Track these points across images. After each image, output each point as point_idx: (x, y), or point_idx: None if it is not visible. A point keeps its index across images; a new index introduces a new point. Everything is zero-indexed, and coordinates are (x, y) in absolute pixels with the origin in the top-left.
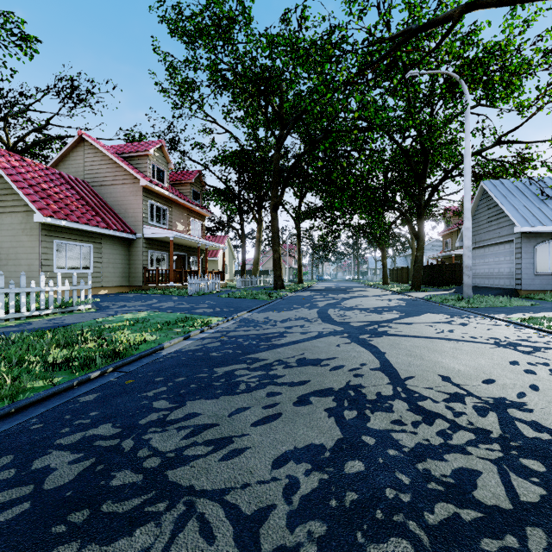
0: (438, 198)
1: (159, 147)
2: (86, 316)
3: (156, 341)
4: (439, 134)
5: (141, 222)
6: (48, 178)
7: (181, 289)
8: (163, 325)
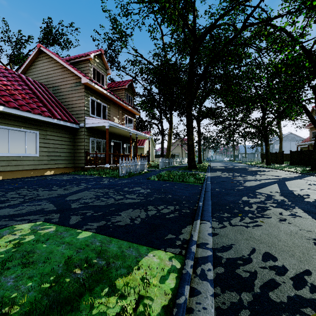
0: None
1: (99, 56)
2: None
3: None
4: None
5: (83, 114)
6: (3, 75)
7: (115, 169)
8: None
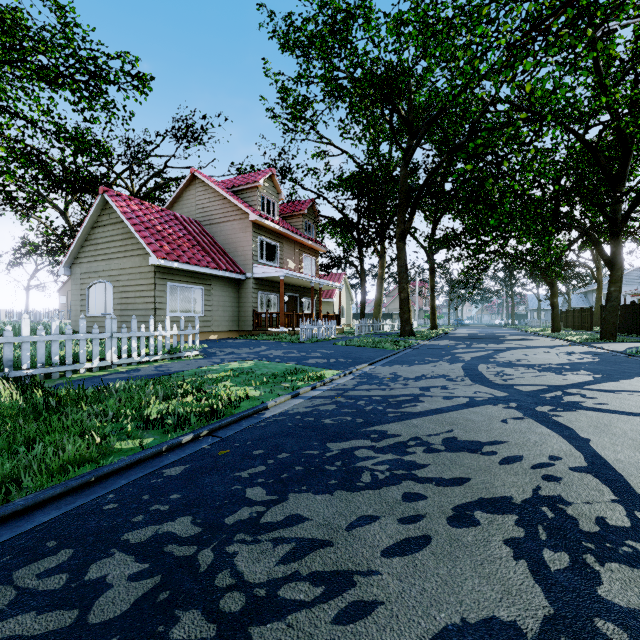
0: None
1: (270, 177)
2: (192, 363)
3: (260, 397)
4: None
5: (250, 261)
6: (163, 220)
7: (292, 335)
8: (269, 378)
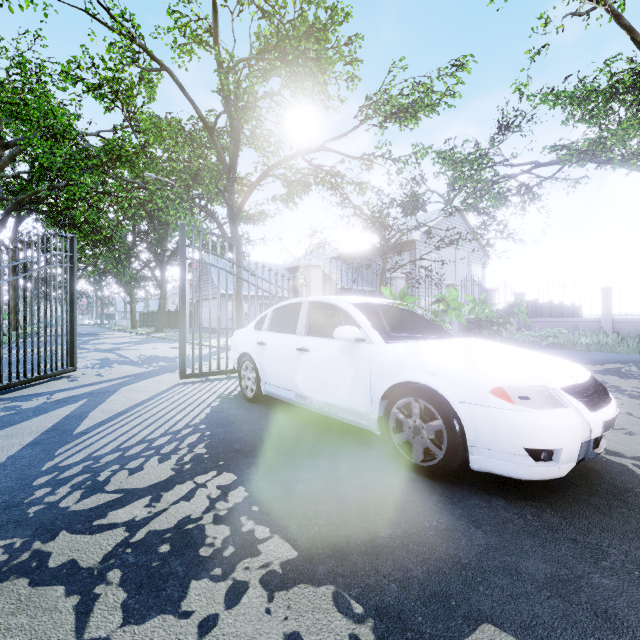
0: None
1: None
2: None
3: None
4: None
5: None
6: None
7: None
8: None
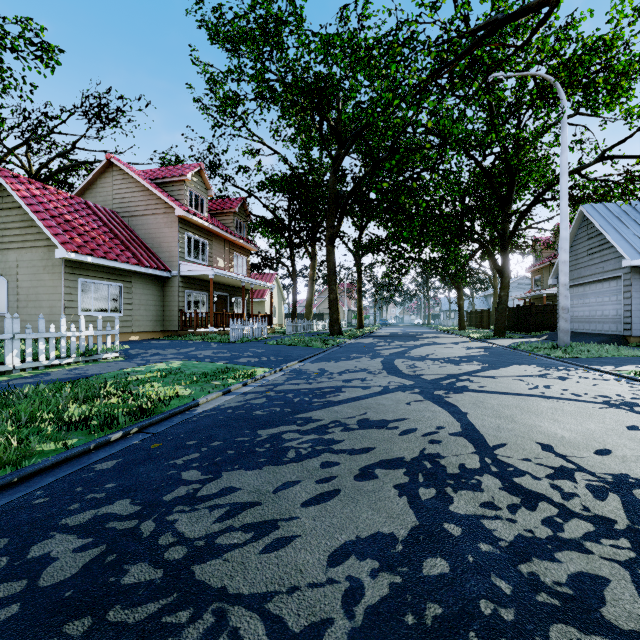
0: (526, 227)
1: (198, 172)
2: (112, 365)
3: (191, 395)
4: (528, 150)
5: (176, 258)
6: (73, 209)
7: (222, 335)
8: (200, 377)
